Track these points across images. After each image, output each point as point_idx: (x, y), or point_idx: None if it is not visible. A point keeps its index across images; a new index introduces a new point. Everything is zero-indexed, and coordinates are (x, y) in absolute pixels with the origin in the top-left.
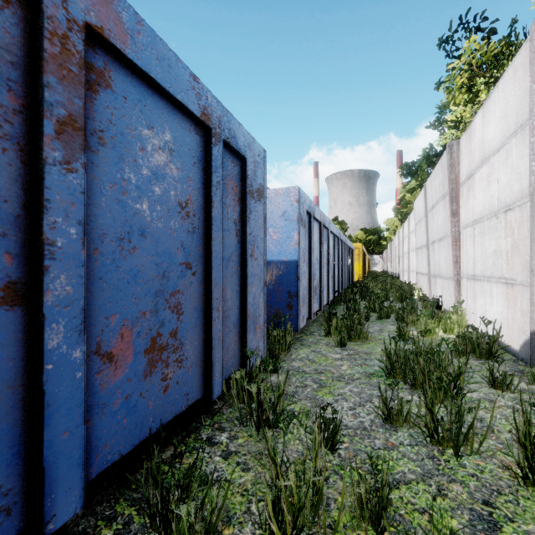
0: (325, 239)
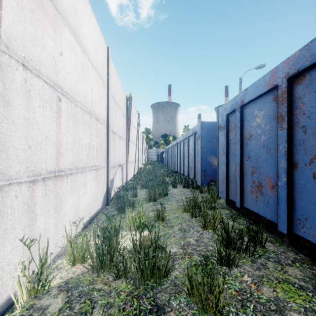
0: None
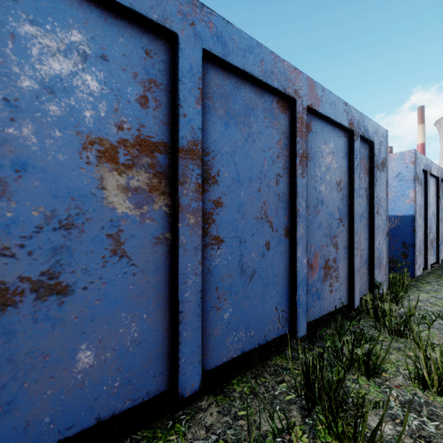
0: (442, 193)
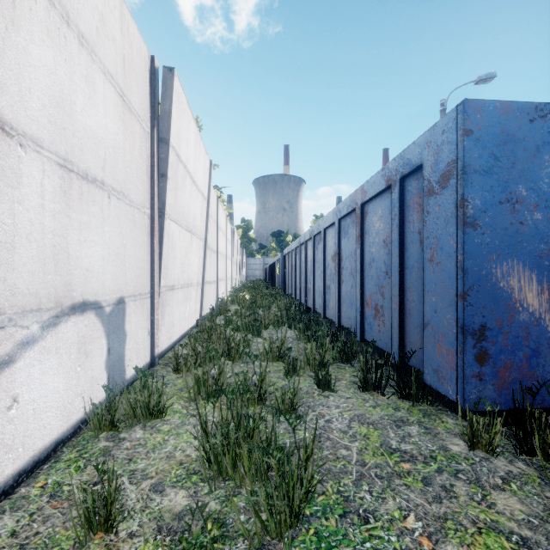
0: None
